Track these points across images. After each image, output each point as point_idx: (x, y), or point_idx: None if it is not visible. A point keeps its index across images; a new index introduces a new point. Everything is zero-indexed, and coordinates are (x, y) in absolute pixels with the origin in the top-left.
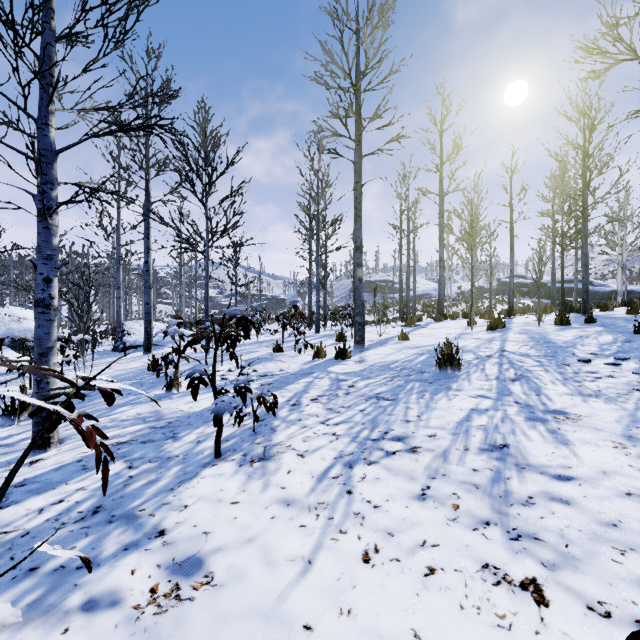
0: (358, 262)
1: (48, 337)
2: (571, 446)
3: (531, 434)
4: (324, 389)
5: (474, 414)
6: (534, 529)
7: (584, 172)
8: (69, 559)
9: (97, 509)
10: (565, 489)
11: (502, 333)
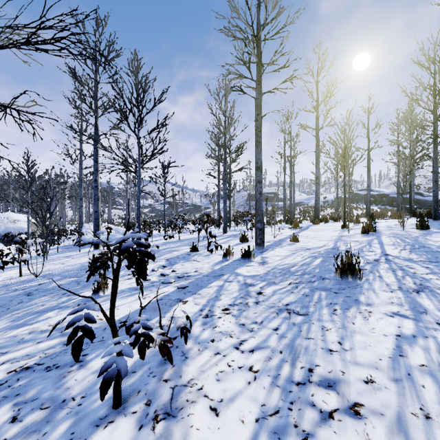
0: (259, 179)
1: None
2: None
3: None
4: (234, 296)
5: (404, 344)
6: None
7: (435, 108)
8: None
9: None
10: None
11: (376, 236)
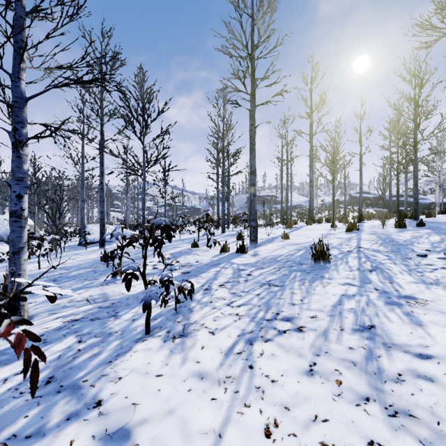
0: (253, 182)
1: (20, 240)
2: (424, 327)
3: (391, 316)
4: (229, 277)
5: (344, 299)
6: (408, 406)
7: (415, 117)
8: (21, 428)
9: (50, 379)
10: (427, 367)
11: (357, 234)
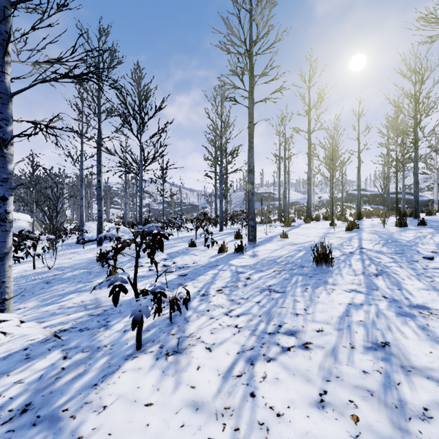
0: (251, 181)
1: (4, 245)
2: None
3: (405, 331)
4: (227, 280)
5: (352, 309)
6: None
7: (415, 114)
8: None
9: (26, 407)
10: None
11: (357, 233)
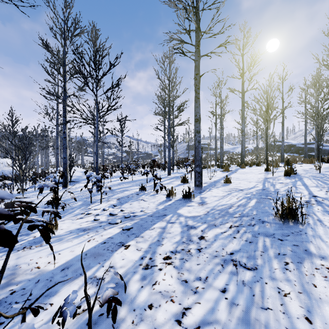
0: (197, 129)
1: None
2: None
3: None
4: (176, 240)
5: None
6: None
7: None
8: None
9: None
10: None
11: (298, 179)
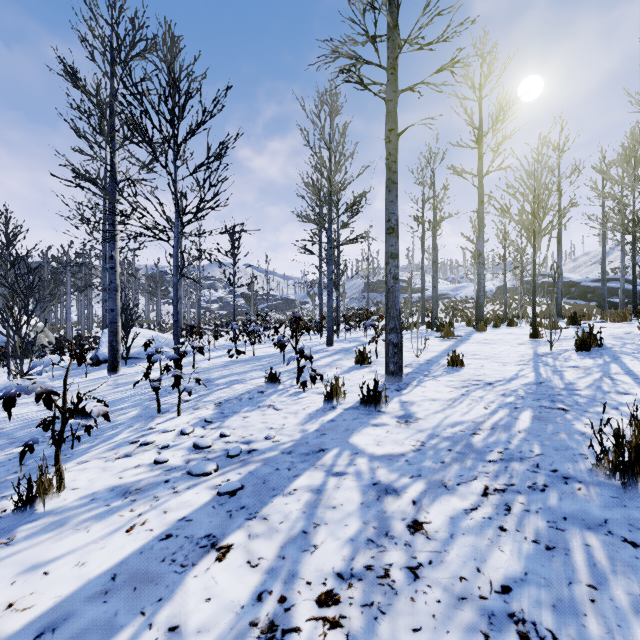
0: (392, 251)
1: None
2: None
3: None
4: (351, 533)
5: None
6: None
7: None
8: None
9: None
10: None
11: (610, 358)
